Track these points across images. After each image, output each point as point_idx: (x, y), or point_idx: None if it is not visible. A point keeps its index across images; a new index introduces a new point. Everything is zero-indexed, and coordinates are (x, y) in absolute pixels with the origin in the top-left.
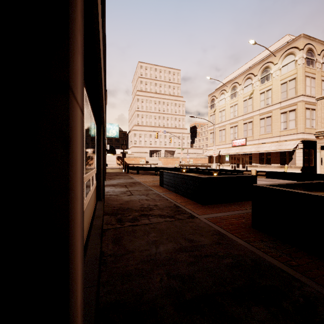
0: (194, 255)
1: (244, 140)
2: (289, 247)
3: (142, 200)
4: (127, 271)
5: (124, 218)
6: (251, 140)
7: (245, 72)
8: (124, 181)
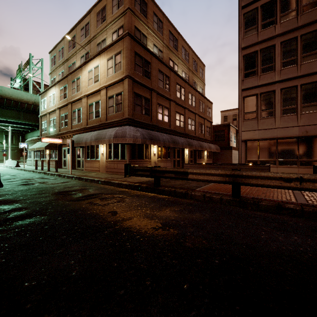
0: None
1: None
2: None
3: None
4: None
5: None
6: None
7: None
8: None
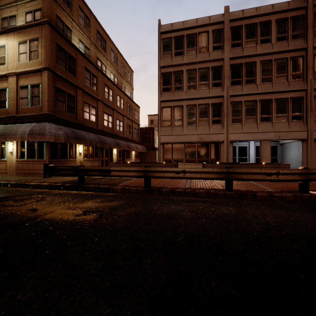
0: None
1: None
2: None
3: None
4: None
5: None
6: None
7: None
8: None
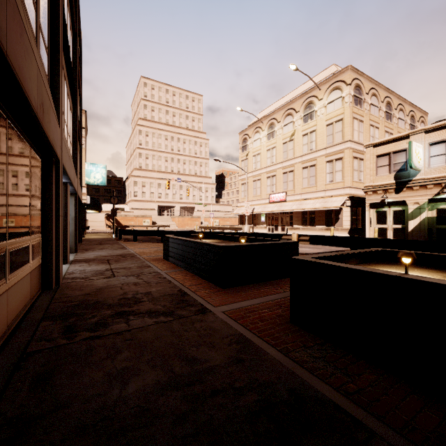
0: (192, 394)
1: (283, 195)
2: (343, 354)
3: (128, 284)
4: None
5: (80, 323)
6: (292, 195)
7: (285, 106)
8: (108, 254)
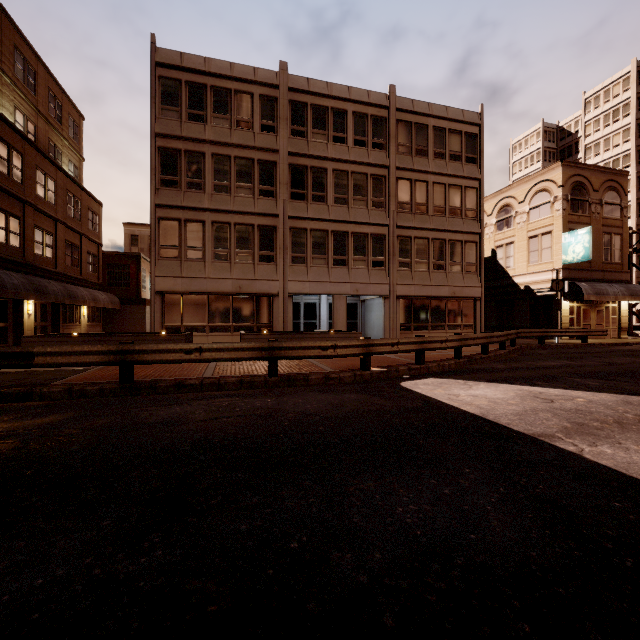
0: None
1: None
2: None
3: None
4: None
5: None
6: None
7: None
8: None
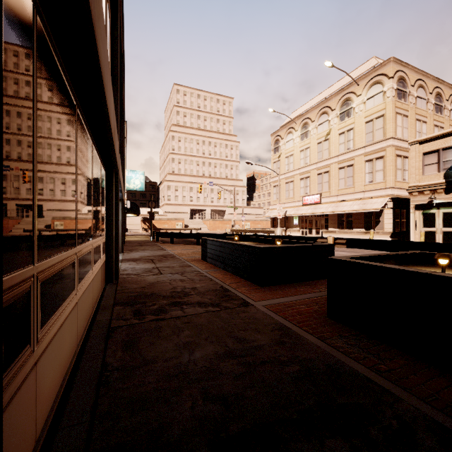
0: (245, 362)
1: (318, 197)
2: (377, 344)
3: (175, 281)
4: (142, 394)
5: (145, 309)
6: (327, 197)
7: (319, 104)
8: (150, 254)
